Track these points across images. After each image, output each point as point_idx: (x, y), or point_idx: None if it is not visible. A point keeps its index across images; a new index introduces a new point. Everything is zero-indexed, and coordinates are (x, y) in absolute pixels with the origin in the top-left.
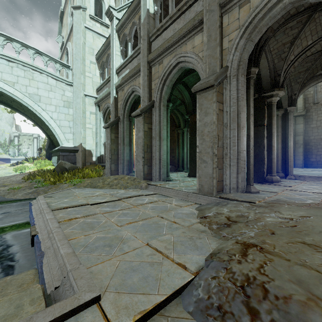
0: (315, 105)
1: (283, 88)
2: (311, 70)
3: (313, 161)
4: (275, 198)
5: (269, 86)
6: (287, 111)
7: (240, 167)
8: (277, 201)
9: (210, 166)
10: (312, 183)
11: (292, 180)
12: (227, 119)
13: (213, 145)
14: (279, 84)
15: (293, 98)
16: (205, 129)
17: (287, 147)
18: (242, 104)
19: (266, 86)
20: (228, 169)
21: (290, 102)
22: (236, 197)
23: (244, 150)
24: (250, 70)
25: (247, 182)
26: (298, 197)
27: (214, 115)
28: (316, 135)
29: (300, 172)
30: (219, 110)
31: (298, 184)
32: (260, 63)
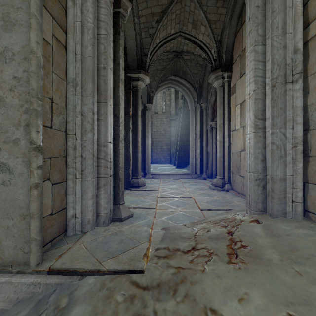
0: (156, 114)
1: (149, 73)
2: (165, 71)
3: (154, 159)
4: (160, 225)
5: (135, 65)
6: (145, 107)
7: (103, 174)
8: (171, 239)
9: (22, 181)
10: (167, 181)
11: (151, 180)
12: (75, 70)
13: (30, 118)
14: (146, 66)
15: (151, 96)
16: (5, 67)
17: (145, 145)
18: (106, 51)
19: (133, 64)
20: (79, 182)
21: (148, 99)
22: (97, 258)
23: (110, 141)
24: None
25: (115, 200)
26: (180, 212)
27: (34, 32)
28: (156, 137)
29: (152, 169)
30: (54, 38)
31: (160, 184)
32: (127, 28)
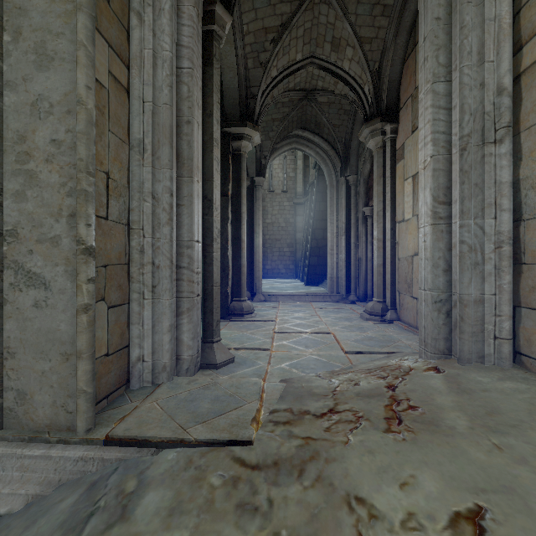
0: (271, 194)
1: (259, 127)
2: (287, 122)
3: (268, 269)
4: (279, 375)
5: (237, 113)
6: (254, 183)
7: (186, 293)
8: (295, 396)
9: (64, 301)
10: (291, 306)
11: (264, 304)
12: (143, 127)
13: (77, 203)
14: (255, 116)
15: (263, 164)
16: (38, 126)
17: (253, 245)
18: (192, 95)
19: (233, 112)
20: (148, 304)
21: (259, 169)
22: (179, 423)
23: (197, 239)
24: (214, 8)
25: (205, 334)
26: (310, 356)
27: (82, 72)
28: (272, 233)
29: (264, 287)
30: (110, 77)
31: (277, 312)
32: (223, 53)
